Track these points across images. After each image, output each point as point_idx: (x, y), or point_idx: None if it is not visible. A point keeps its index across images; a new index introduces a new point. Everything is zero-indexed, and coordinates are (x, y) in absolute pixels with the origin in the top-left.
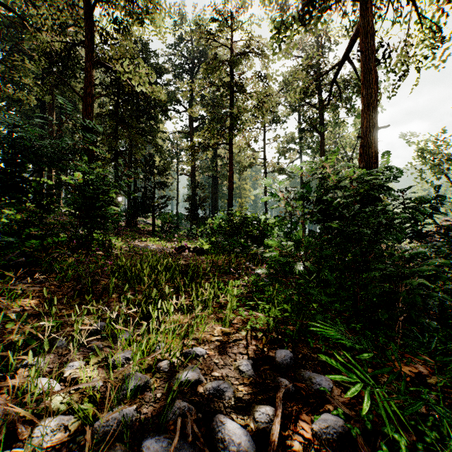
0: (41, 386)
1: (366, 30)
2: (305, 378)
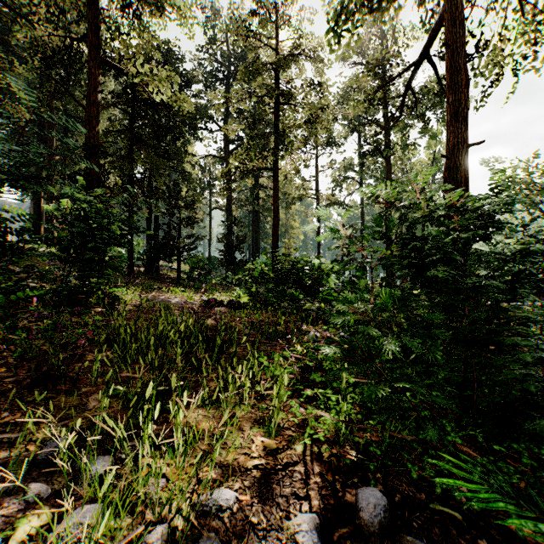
0: None
1: (452, 18)
2: None
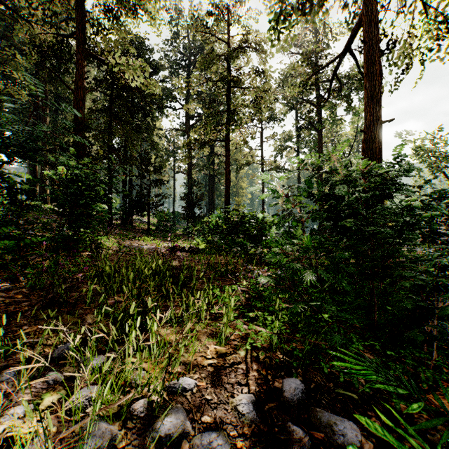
0: None
1: (369, 20)
2: (323, 424)
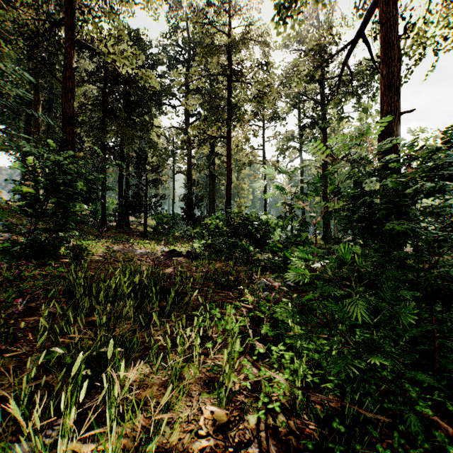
0: None
1: (385, 0)
2: None
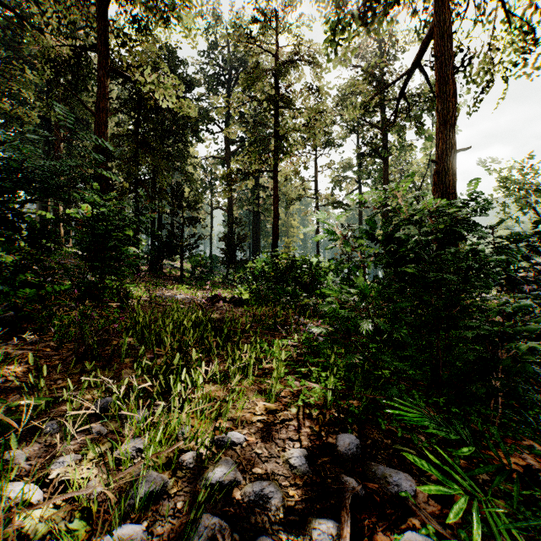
0: (14, 496)
1: (441, 31)
2: (378, 476)
